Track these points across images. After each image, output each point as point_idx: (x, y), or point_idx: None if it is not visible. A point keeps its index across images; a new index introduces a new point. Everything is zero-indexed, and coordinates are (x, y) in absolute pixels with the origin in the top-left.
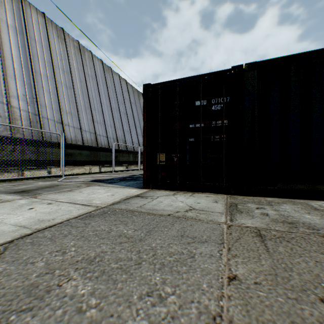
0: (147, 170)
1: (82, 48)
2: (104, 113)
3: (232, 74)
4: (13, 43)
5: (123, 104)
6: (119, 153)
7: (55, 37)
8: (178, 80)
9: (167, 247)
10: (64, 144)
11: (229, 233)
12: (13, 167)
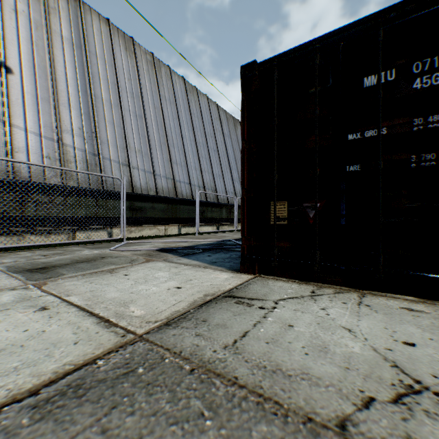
0: (248, 235)
1: (157, 62)
2: (185, 151)
3: None
4: (68, 60)
5: (212, 137)
6: (207, 207)
7: (122, 50)
8: (319, 40)
9: None
10: (131, 195)
11: None
12: (63, 227)
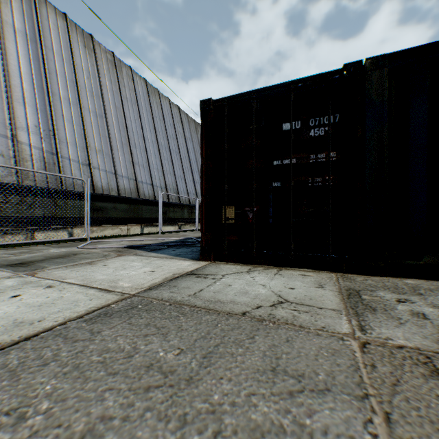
0: (206, 232)
1: (118, 62)
2: (148, 152)
3: (344, 76)
4: (22, 54)
5: (174, 140)
6: (169, 207)
7: (81, 47)
8: (256, 92)
9: (246, 407)
10: (92, 195)
11: (368, 363)
12: (20, 227)
